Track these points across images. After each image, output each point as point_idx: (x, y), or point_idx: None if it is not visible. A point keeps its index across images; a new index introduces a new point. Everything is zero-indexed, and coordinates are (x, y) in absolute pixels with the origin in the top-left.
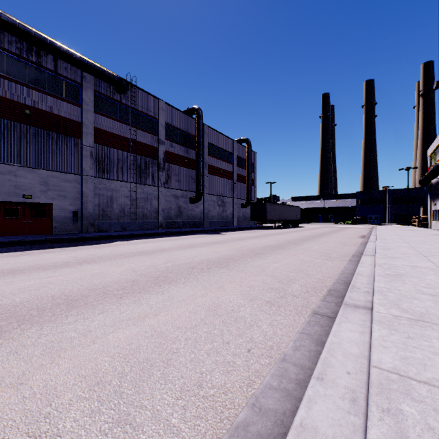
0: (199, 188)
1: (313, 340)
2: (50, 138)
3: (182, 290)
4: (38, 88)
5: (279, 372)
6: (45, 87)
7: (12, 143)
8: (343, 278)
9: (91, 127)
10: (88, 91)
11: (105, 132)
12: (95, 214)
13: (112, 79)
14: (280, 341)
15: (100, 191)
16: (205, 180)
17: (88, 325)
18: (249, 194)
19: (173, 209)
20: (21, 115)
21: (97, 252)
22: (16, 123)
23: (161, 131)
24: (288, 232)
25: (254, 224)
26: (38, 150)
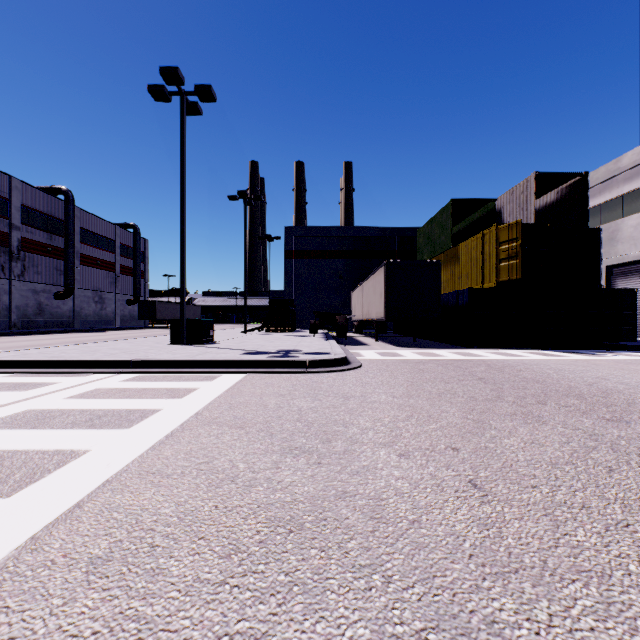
0: (70, 283)
1: None
2: None
3: None
4: None
5: None
6: None
7: None
8: None
9: None
10: None
11: None
12: None
13: None
14: None
15: None
16: (77, 273)
17: None
18: (138, 290)
19: (31, 306)
20: None
21: None
22: None
23: (15, 214)
24: None
25: (146, 325)
26: None
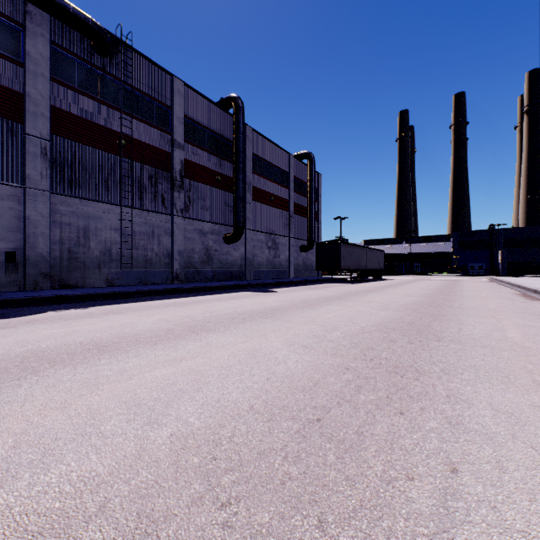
0: (239, 220)
1: None
2: None
3: None
4: None
5: None
6: None
7: None
8: None
9: (44, 104)
10: (38, 40)
11: (74, 118)
12: (52, 257)
13: (83, 23)
14: None
15: (63, 218)
16: (248, 209)
17: None
18: (312, 232)
19: (197, 252)
20: None
21: None
22: None
23: (177, 127)
24: (379, 287)
25: (319, 275)
26: None
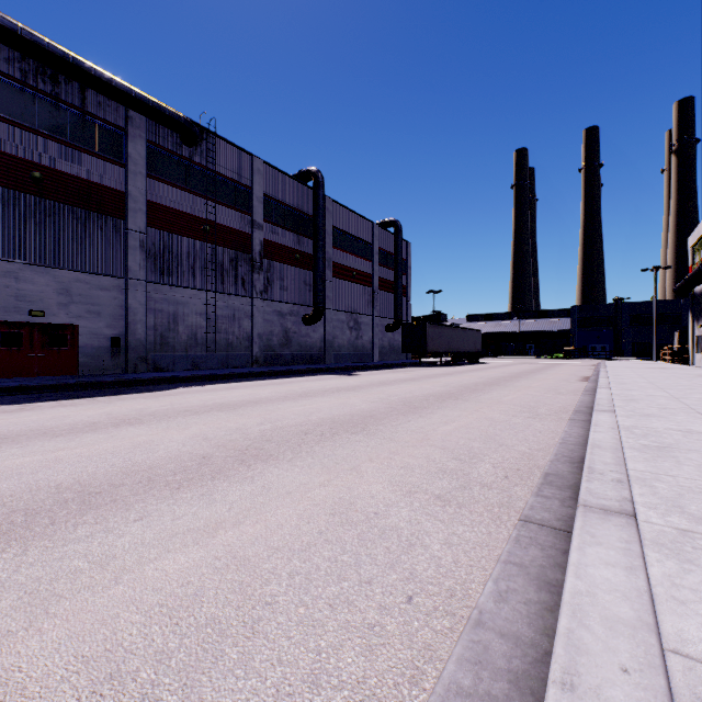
0: (319, 301)
1: (530, 578)
2: (74, 217)
3: (286, 474)
4: (54, 135)
5: (473, 654)
6: (66, 134)
7: (11, 226)
8: (567, 453)
9: (142, 200)
10: (137, 142)
11: (166, 209)
12: (148, 342)
13: (177, 123)
14: (468, 578)
15: (157, 305)
16: (328, 288)
17: (111, 544)
18: (399, 310)
19: (276, 334)
20: (26, 180)
21: (147, 406)
22: (18, 193)
23: (257, 207)
24: (463, 371)
25: (407, 359)
26: (54, 237)
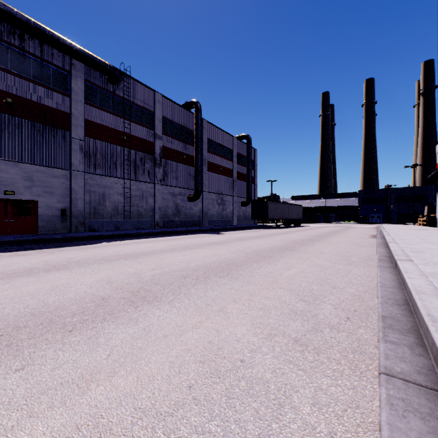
0: (198, 186)
1: None
2: (35, 129)
3: (165, 315)
4: (21, 74)
5: None
6: (30, 74)
7: None
8: (390, 295)
9: (81, 118)
10: (78, 80)
11: (97, 125)
12: (85, 212)
13: (104, 68)
14: None
15: (91, 188)
16: (204, 178)
17: None
18: (249, 192)
19: (170, 207)
20: (2, 104)
21: (76, 255)
22: None
23: (157, 125)
24: (291, 231)
25: (255, 223)
26: (21, 142)
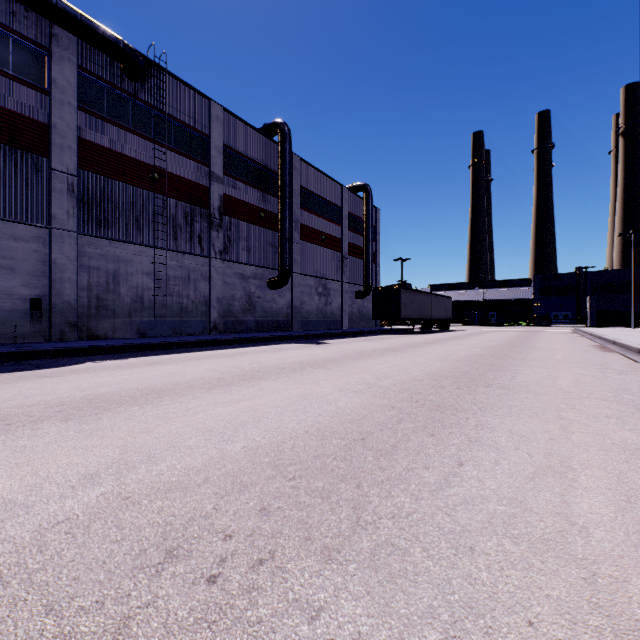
0: (285, 263)
1: None
2: None
3: None
4: None
5: None
6: None
7: None
8: None
9: (71, 136)
10: (65, 65)
11: (103, 150)
12: (80, 305)
13: (114, 46)
14: None
15: (92, 262)
16: (295, 250)
17: None
18: (369, 276)
19: (237, 299)
20: None
21: None
22: None
23: (215, 158)
24: (444, 339)
25: (377, 326)
26: None
